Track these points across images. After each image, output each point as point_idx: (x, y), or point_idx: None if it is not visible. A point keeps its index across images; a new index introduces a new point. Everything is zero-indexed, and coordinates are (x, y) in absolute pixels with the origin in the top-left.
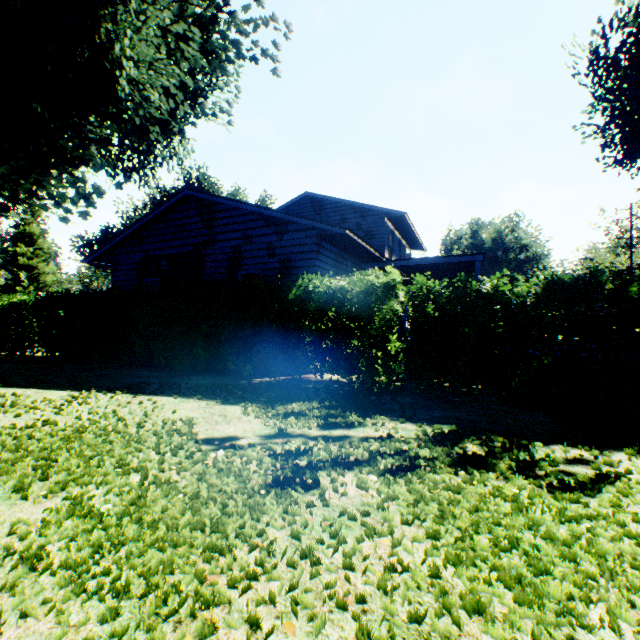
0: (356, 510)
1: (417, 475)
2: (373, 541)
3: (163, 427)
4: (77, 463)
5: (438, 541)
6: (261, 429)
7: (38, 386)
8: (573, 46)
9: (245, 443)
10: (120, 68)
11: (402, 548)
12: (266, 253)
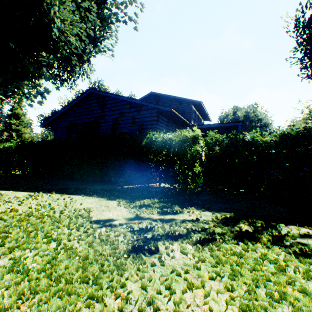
0: (180, 268)
1: (215, 245)
2: (192, 292)
3: (74, 213)
4: (23, 235)
5: (233, 293)
6: (126, 214)
7: (14, 189)
8: (286, 17)
9: (117, 223)
10: (54, 24)
11: (211, 298)
12: (131, 121)
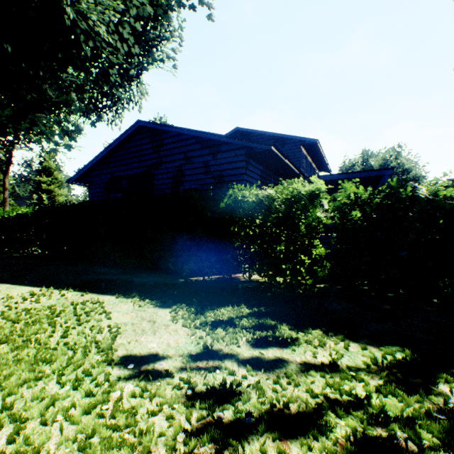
0: None
1: None
2: None
3: (86, 337)
4: None
5: None
6: (185, 344)
7: (14, 281)
8: None
9: (163, 368)
10: (70, 3)
11: None
12: (203, 171)
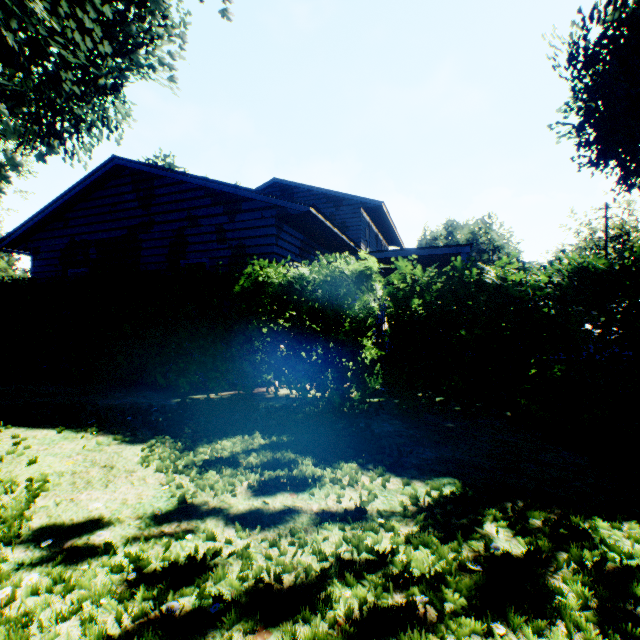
0: None
1: None
2: None
3: None
4: None
5: None
6: (152, 499)
7: None
8: (553, 37)
9: (103, 540)
10: None
11: None
12: (215, 238)
